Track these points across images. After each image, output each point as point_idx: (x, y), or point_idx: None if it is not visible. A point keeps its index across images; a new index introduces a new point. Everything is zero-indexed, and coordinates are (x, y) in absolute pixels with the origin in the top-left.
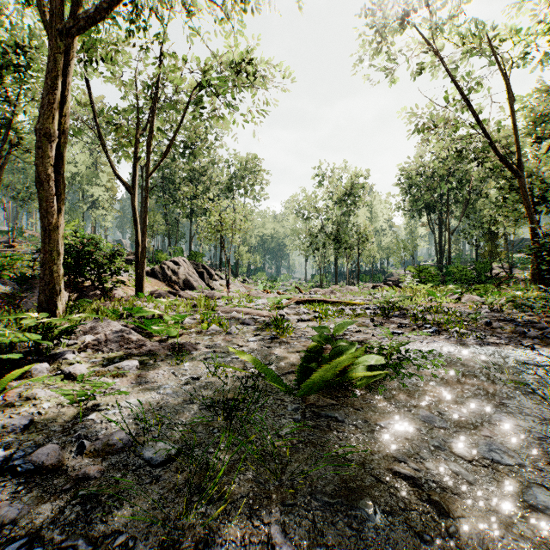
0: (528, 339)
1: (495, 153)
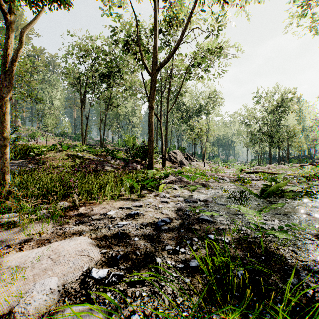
0: None
1: None
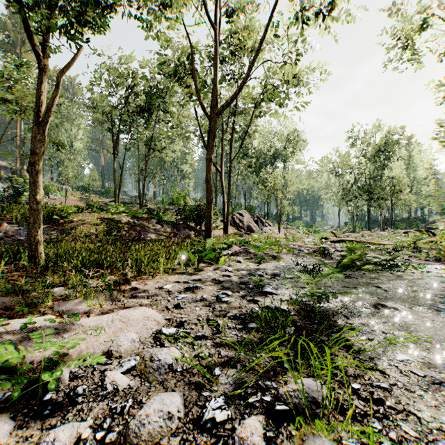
0: None
1: None
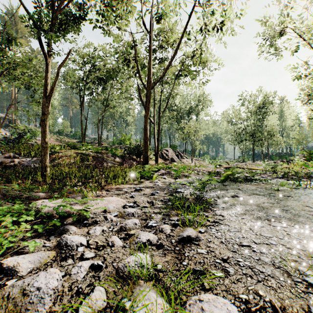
0: None
1: None
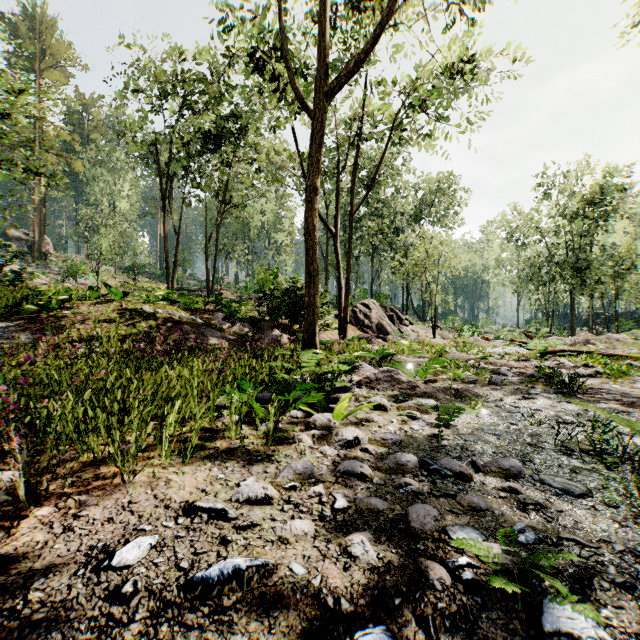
0: None
1: None
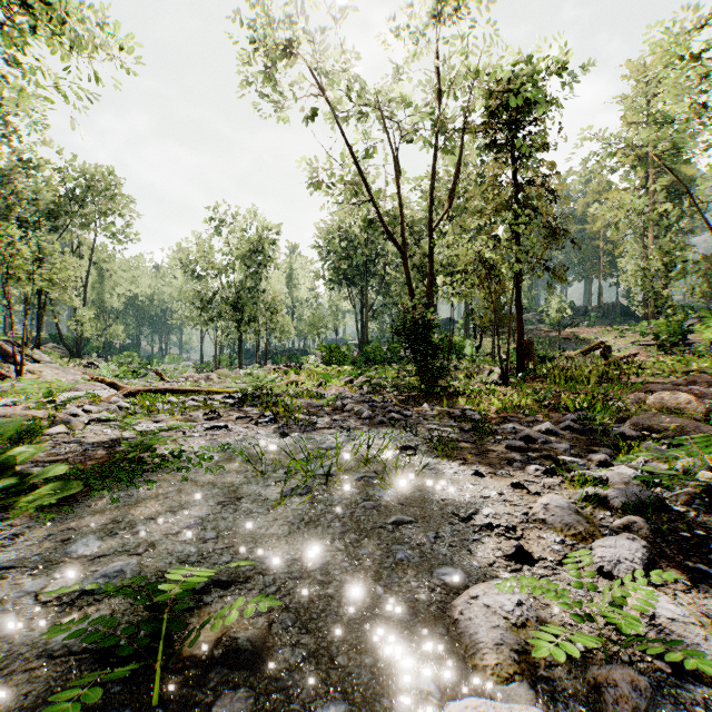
0: (360, 421)
1: (383, 224)
